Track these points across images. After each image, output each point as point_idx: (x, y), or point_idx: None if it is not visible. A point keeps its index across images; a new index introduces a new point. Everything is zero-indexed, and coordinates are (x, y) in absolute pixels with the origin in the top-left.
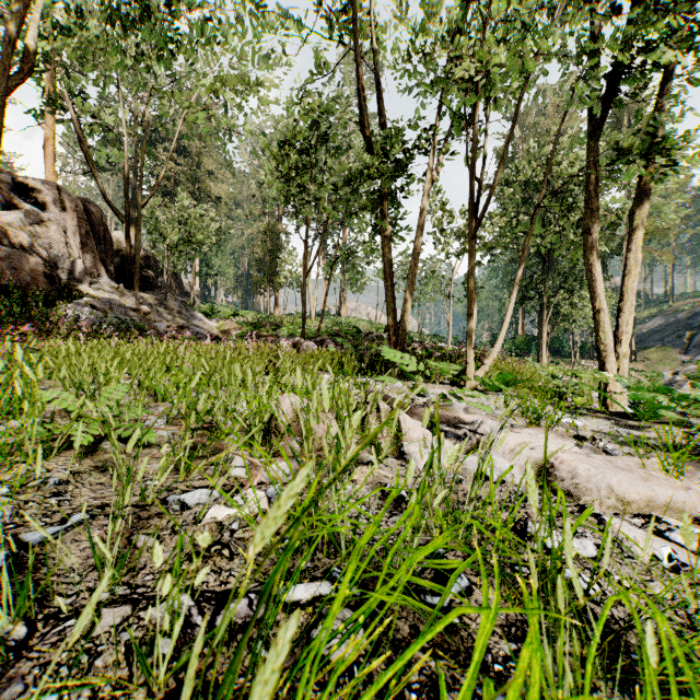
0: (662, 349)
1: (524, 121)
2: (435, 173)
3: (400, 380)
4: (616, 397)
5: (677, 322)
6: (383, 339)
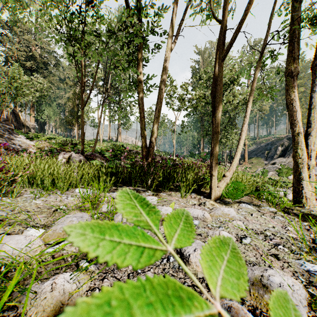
0: (257, 158)
1: (203, 55)
2: (173, 45)
3: (153, 190)
4: (309, 197)
5: (262, 147)
6: (139, 153)
